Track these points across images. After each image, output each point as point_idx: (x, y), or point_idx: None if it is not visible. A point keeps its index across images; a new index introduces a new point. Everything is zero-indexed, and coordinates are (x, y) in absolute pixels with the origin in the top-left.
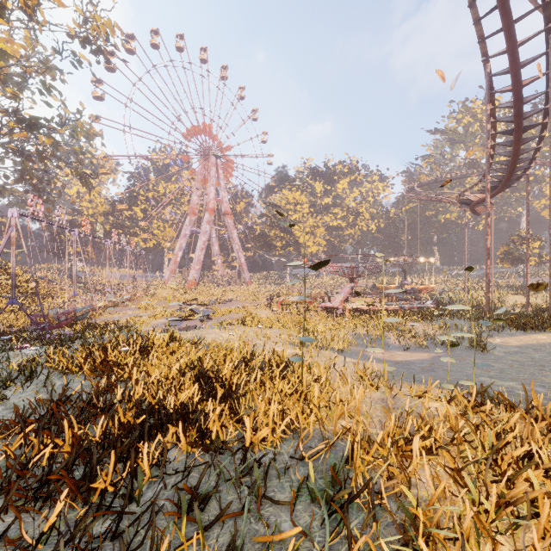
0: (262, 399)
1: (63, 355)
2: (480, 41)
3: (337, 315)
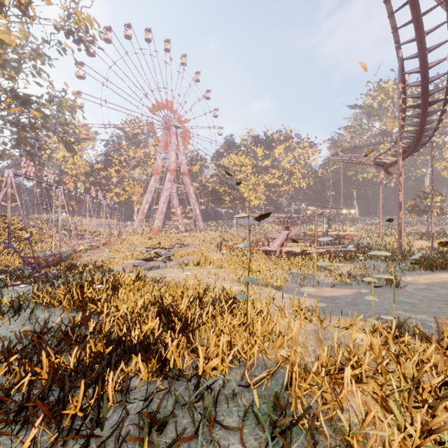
0: (213, 330)
1: (46, 292)
2: (394, 31)
3: (275, 257)
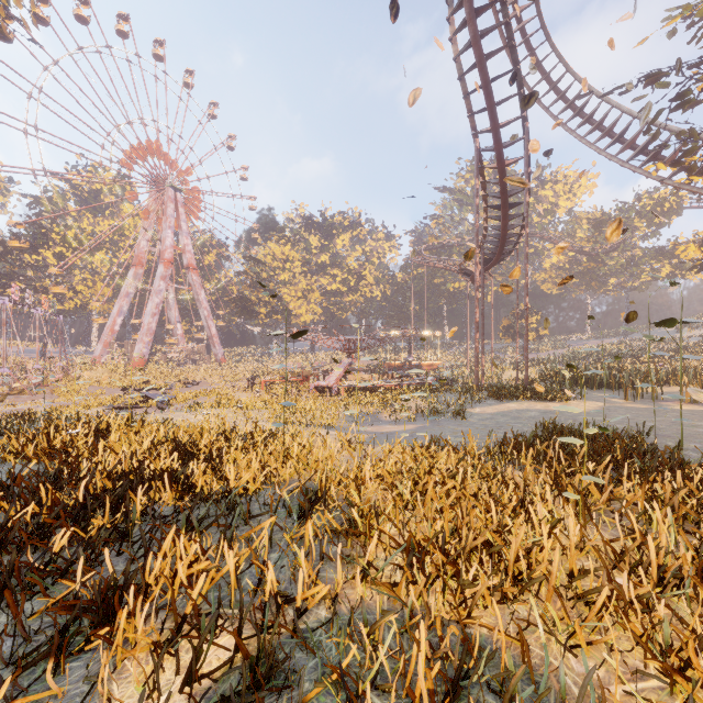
0: None
1: None
2: (469, 116)
3: (331, 394)
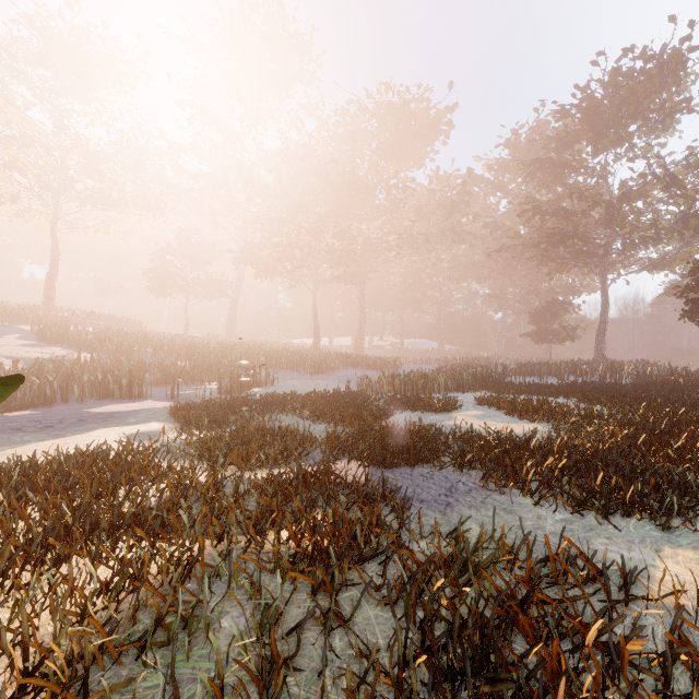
0: None
1: None
2: None
3: None
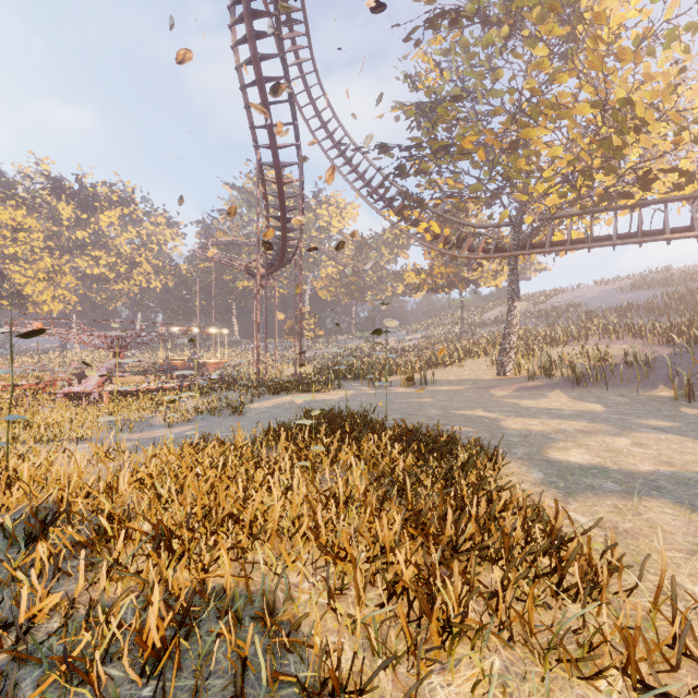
0: None
1: None
2: (251, 128)
3: (88, 402)
